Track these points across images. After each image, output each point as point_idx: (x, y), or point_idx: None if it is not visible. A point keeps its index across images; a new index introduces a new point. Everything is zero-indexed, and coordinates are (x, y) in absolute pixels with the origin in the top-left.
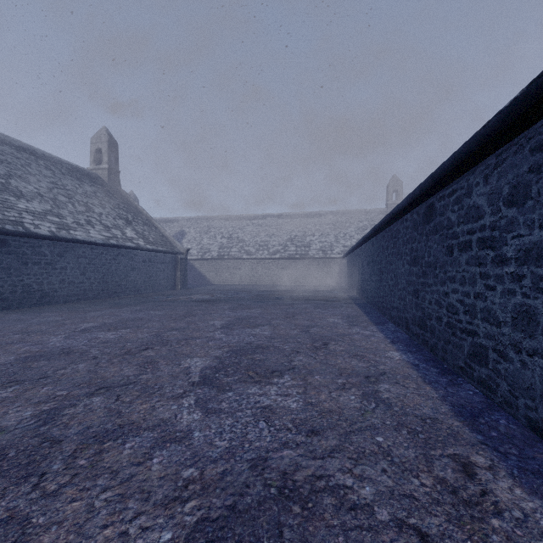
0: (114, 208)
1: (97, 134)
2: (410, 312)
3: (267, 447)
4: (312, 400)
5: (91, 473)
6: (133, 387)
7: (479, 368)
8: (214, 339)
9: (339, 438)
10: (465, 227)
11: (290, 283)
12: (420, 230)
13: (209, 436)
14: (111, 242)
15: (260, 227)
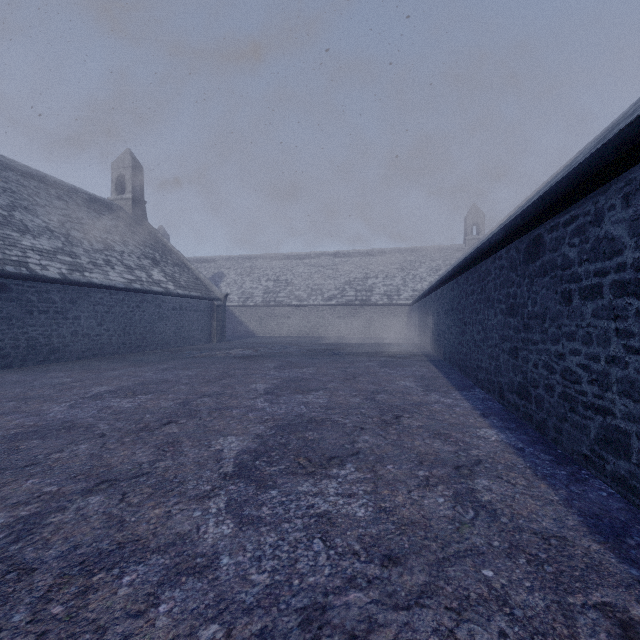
0: (139, 245)
1: (120, 158)
2: (505, 376)
3: (326, 586)
4: (386, 505)
5: (66, 630)
6: (145, 480)
7: (615, 460)
8: (255, 410)
9: (429, 570)
10: (591, 267)
11: (349, 335)
12: (520, 270)
13: (242, 564)
14: (134, 286)
15: (313, 268)
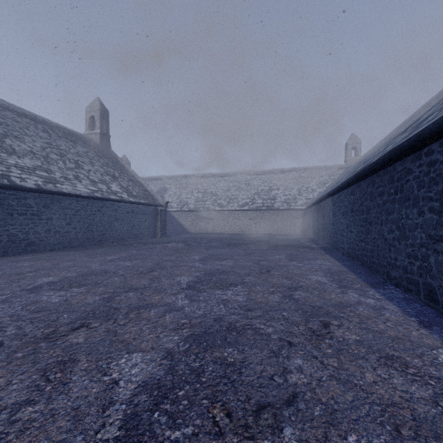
0: (103, 166)
1: (91, 104)
2: (440, 279)
3: None
4: None
5: None
6: None
7: None
8: (173, 309)
9: None
10: None
11: (257, 232)
12: None
13: None
14: (96, 195)
15: (231, 183)
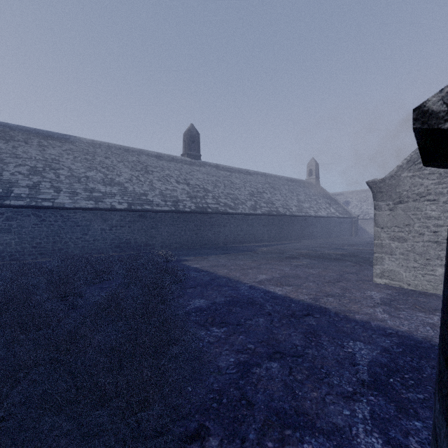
0: (322, 198)
1: (310, 162)
2: None
3: None
4: None
5: None
6: None
7: None
8: None
9: None
10: None
11: None
12: None
13: None
14: (329, 215)
15: None
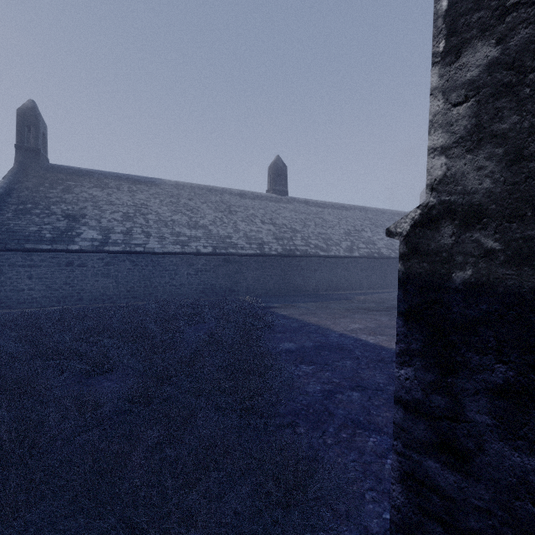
0: None
1: (424, 190)
2: None
3: None
4: None
5: None
6: None
7: None
8: None
9: None
10: None
11: None
12: None
13: None
14: None
15: None
